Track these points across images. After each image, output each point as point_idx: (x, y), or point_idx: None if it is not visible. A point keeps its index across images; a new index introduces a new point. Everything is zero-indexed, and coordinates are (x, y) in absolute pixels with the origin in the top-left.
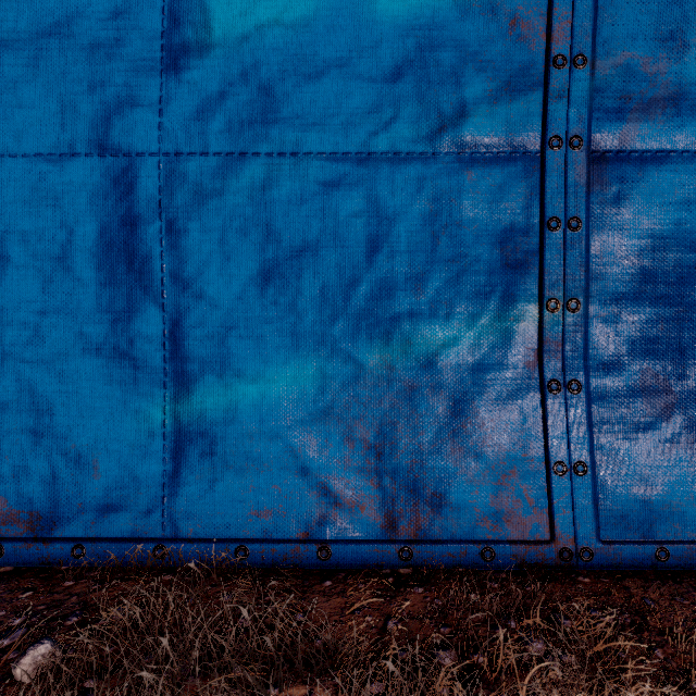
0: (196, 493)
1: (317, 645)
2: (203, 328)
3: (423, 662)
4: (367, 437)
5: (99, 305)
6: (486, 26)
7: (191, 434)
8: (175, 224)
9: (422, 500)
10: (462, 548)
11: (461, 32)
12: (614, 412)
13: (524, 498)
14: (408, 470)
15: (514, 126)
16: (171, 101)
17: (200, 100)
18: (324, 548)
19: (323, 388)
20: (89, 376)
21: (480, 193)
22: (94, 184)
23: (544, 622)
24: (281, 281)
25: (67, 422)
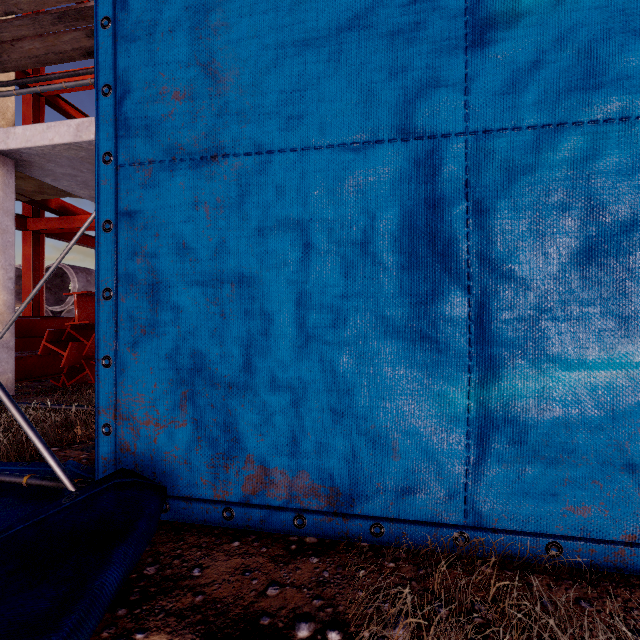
0: (504, 482)
1: None
2: (512, 311)
3: None
4: None
5: (400, 288)
6: None
7: (499, 421)
8: (481, 204)
9: None
10: None
11: None
12: None
13: None
14: None
15: None
16: (476, 78)
17: (509, 73)
18: None
19: None
20: (390, 359)
21: None
22: (394, 169)
23: None
24: (604, 259)
25: (368, 403)
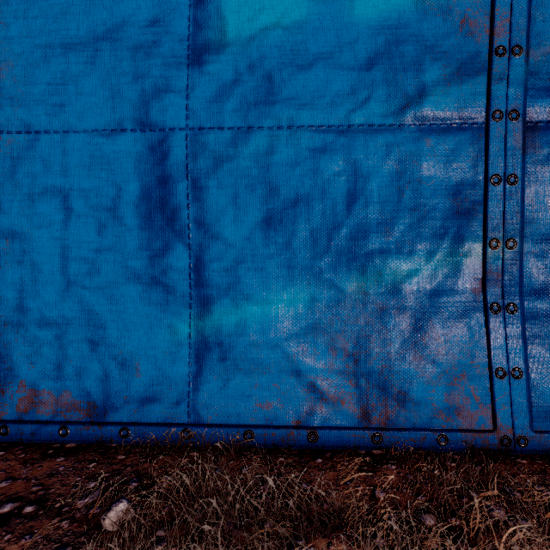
0: (214, 389)
1: (324, 508)
2: (220, 263)
3: (416, 523)
4: (346, 347)
5: (140, 244)
6: (441, 25)
7: (211, 344)
8: (198, 182)
9: (390, 397)
10: (422, 435)
11: (421, 29)
12: (545, 329)
13: (472, 396)
14: (379, 373)
15: (464, 103)
16: (195, 88)
17: (217, 87)
18: (313, 433)
19: (312, 309)
20: (133, 299)
21: (436, 155)
22: (136, 152)
23: (499, 494)
24: (279, 225)
25: (117, 334)
